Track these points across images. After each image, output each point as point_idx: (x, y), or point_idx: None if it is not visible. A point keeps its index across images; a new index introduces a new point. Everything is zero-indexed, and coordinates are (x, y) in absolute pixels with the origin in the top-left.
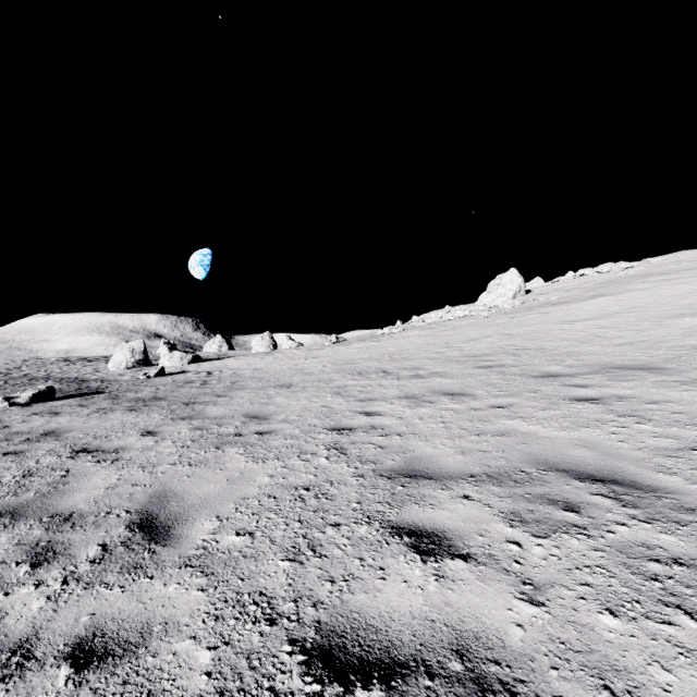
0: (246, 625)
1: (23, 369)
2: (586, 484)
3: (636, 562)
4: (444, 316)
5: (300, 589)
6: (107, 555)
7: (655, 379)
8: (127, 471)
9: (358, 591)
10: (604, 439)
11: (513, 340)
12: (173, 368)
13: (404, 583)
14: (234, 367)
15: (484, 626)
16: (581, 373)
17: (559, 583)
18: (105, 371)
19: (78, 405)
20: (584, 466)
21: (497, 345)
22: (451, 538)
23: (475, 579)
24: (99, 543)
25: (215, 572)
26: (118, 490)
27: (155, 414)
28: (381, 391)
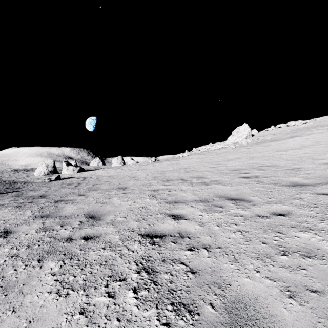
0: None
1: None
2: None
3: None
4: (210, 147)
5: None
6: None
7: None
8: None
9: None
10: None
11: (254, 160)
12: (68, 175)
13: None
14: (99, 175)
15: None
16: (318, 183)
17: None
18: (31, 177)
19: None
20: None
21: (246, 163)
22: None
23: None
24: None
25: None
26: None
27: (28, 211)
28: (182, 195)
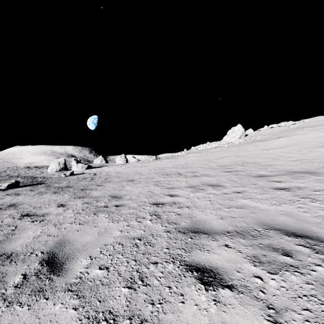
0: None
1: (7, 172)
2: (292, 238)
3: None
4: (207, 147)
5: (133, 309)
6: (25, 282)
7: (314, 178)
8: (47, 227)
9: (168, 312)
10: (296, 211)
11: (241, 158)
12: (78, 171)
13: (196, 306)
14: (107, 171)
15: None
16: (276, 174)
17: (290, 308)
18: (45, 173)
19: (30, 190)
20: (288, 227)
21: (233, 161)
22: (221, 273)
23: (238, 304)
24: (22, 274)
25: (84, 295)
26: (39, 239)
27: (66, 195)
28: (178, 183)
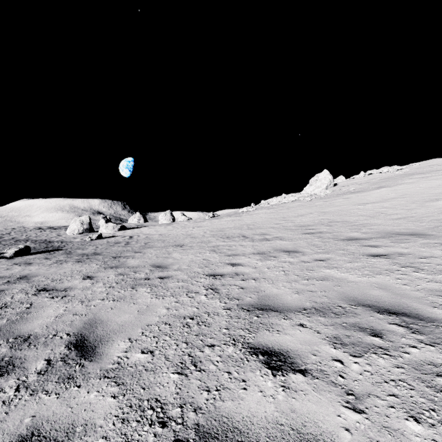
0: (144, 427)
1: (12, 234)
2: (384, 315)
3: (428, 377)
4: (282, 200)
5: (184, 397)
6: (50, 368)
7: (422, 242)
8: (71, 304)
9: (227, 399)
10: (393, 283)
11: (327, 215)
12: (108, 234)
13: (260, 392)
14: (147, 233)
15: (320, 430)
16: (372, 237)
17: (373, 394)
18: (64, 236)
19: (44, 258)
20: (381, 302)
21: (316, 219)
22: (292, 357)
23: (311, 390)
24: (45, 359)
25: (124, 382)
26: (63, 318)
27: (93, 264)
28: (242, 249)
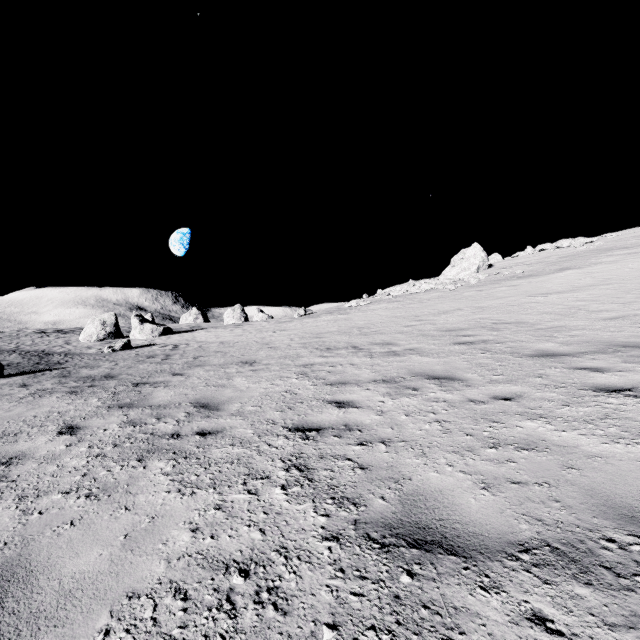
0: None
1: None
2: None
3: None
4: (410, 289)
5: None
6: None
7: None
8: None
9: None
10: None
11: (487, 313)
12: (143, 341)
13: None
14: (202, 340)
15: None
16: (583, 351)
17: None
18: (74, 344)
19: (20, 385)
20: None
21: (471, 319)
22: None
23: None
24: None
25: None
26: None
27: (93, 399)
28: (353, 372)
